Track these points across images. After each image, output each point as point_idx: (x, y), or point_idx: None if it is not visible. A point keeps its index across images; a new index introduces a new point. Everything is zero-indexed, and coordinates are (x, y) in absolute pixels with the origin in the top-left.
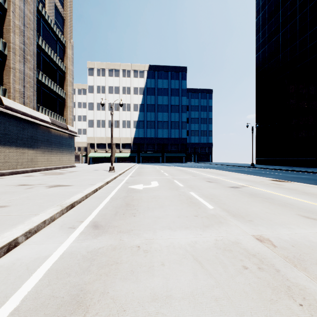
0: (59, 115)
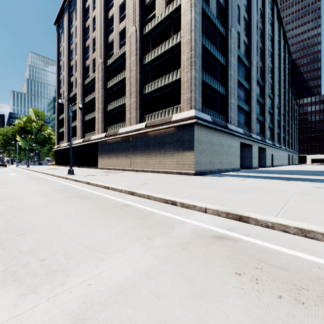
0: (170, 108)
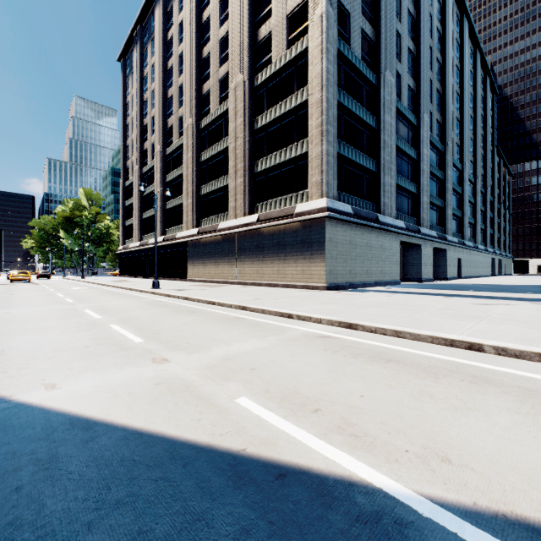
0: (293, 194)
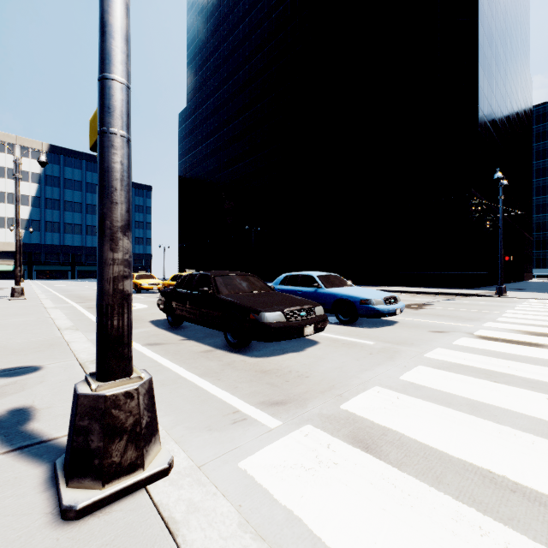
0: None
